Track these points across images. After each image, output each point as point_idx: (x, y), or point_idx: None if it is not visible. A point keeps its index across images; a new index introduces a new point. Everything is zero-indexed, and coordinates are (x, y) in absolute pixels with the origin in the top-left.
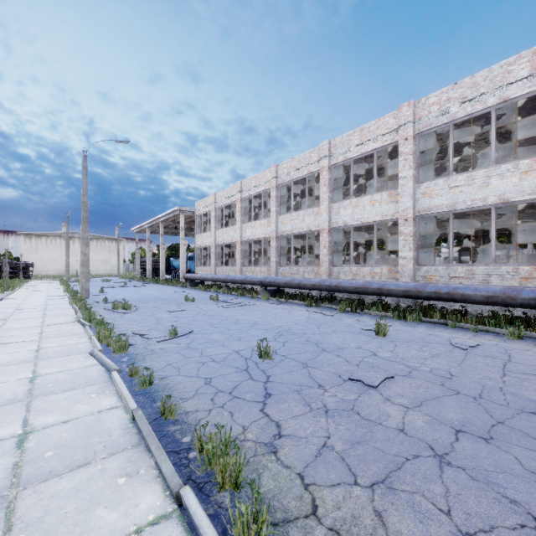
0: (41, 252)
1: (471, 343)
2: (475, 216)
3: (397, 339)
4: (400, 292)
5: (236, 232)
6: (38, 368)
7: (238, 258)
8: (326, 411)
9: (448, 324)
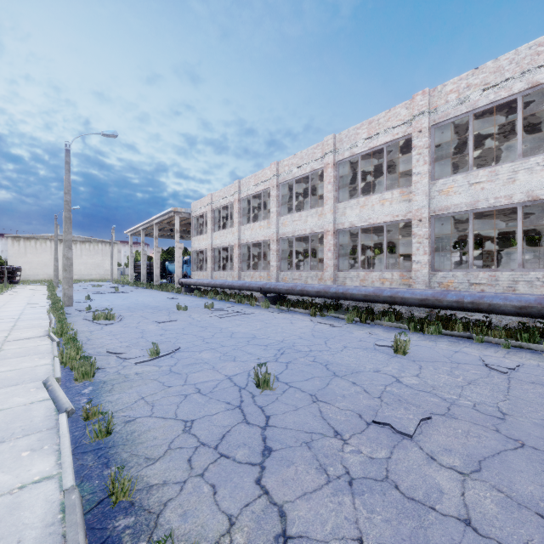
0: (30, 256)
1: (509, 364)
2: (492, 217)
3: (420, 358)
4: (416, 301)
5: (234, 234)
6: None
7: (236, 262)
8: (350, 483)
9: (473, 338)
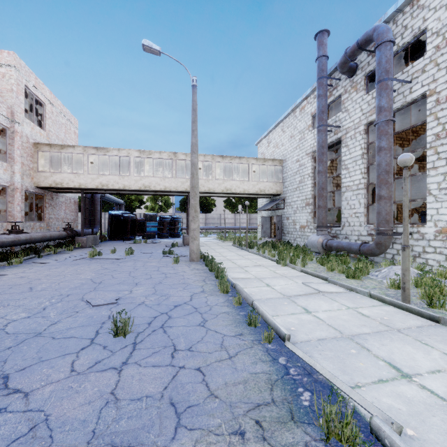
0: None
1: None
2: None
3: None
4: None
5: None
6: (445, 403)
7: None
8: (165, 295)
9: None
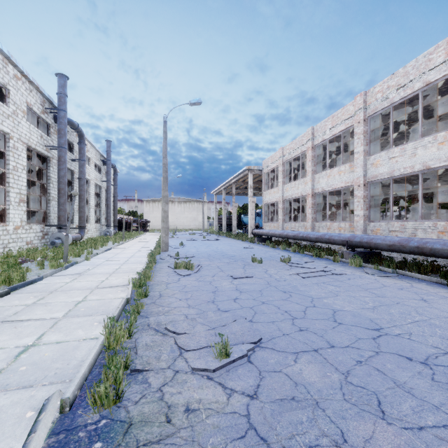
0: (155, 212)
1: None
2: None
3: None
4: None
5: (307, 184)
6: None
7: (309, 212)
8: None
9: None
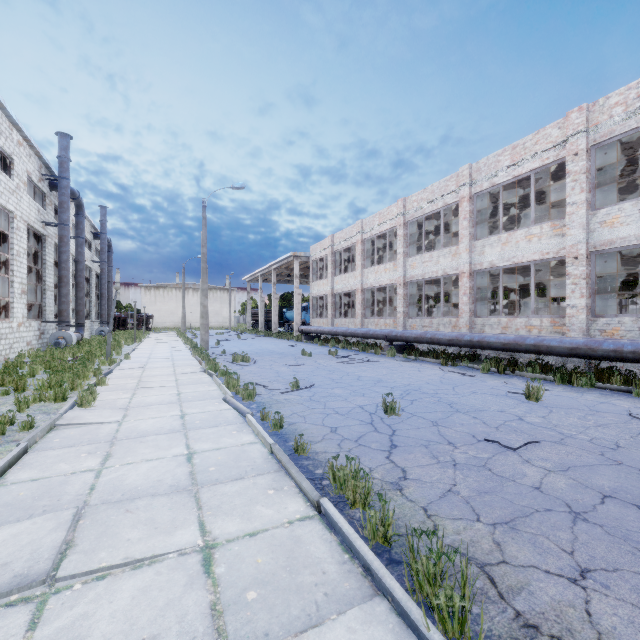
0: (159, 304)
1: None
2: None
3: (554, 405)
4: (565, 350)
5: (357, 278)
6: (184, 409)
7: (358, 308)
8: (454, 464)
9: (633, 392)
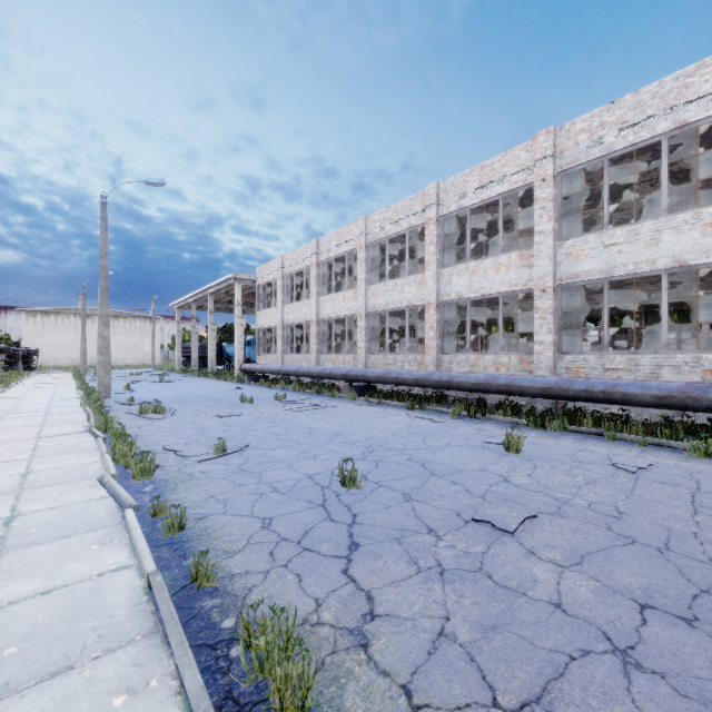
0: (49, 335)
1: (640, 463)
2: (636, 286)
3: (535, 457)
4: (537, 390)
5: (311, 308)
6: (21, 503)
7: (313, 343)
8: (441, 573)
9: (604, 435)
